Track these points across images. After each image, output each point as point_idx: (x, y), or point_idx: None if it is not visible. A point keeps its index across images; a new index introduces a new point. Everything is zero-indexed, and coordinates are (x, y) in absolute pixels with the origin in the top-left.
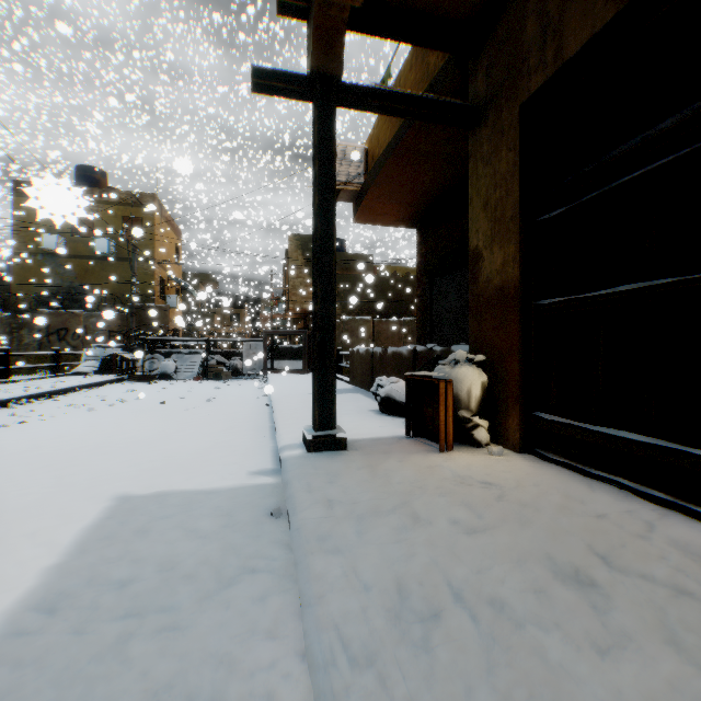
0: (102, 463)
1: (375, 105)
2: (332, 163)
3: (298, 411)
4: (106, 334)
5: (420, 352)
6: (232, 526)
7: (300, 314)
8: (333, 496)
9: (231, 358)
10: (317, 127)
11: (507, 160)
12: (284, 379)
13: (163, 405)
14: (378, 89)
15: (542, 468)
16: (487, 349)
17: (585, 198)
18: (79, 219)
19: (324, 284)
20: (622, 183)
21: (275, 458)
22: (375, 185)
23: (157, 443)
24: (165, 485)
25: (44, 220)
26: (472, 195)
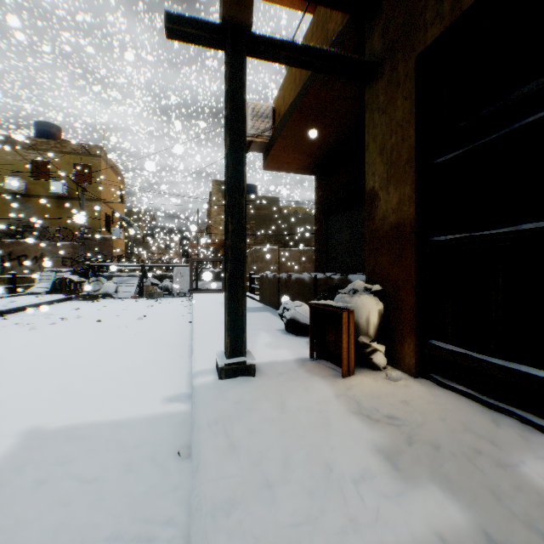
0: (23, 389)
1: (282, 56)
2: (242, 107)
3: (214, 331)
4: (60, 260)
5: (319, 279)
6: (136, 471)
7: (221, 244)
8: (241, 440)
9: (163, 280)
10: (228, 73)
11: (403, 108)
12: (206, 298)
13: (99, 323)
14: (285, 41)
15: (441, 396)
16: (383, 280)
17: (483, 140)
18: (37, 165)
19: (235, 220)
20: (524, 124)
21: (190, 380)
22: (281, 137)
23: (83, 364)
24: (78, 416)
25: (7, 166)
26: (369, 142)
